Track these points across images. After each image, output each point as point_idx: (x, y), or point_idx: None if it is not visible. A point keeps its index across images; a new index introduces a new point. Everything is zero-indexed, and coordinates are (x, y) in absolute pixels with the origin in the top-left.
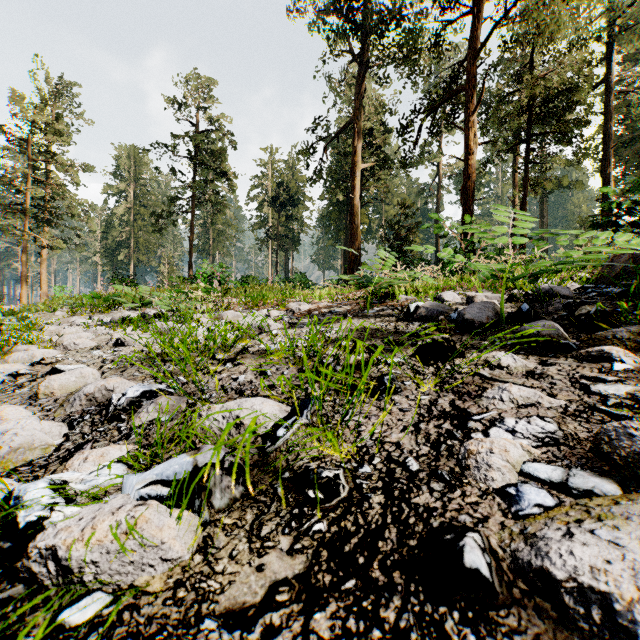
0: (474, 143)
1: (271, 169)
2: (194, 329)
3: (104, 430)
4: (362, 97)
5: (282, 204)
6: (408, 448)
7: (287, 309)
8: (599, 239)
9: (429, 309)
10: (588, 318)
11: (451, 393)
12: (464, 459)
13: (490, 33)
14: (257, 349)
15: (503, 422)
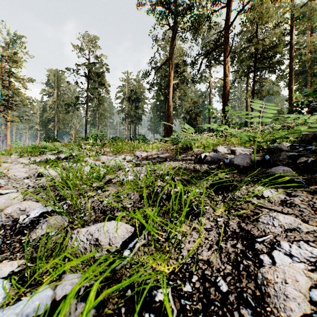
0: (228, 71)
1: (127, 83)
2: (83, 167)
3: (10, 242)
4: (173, 47)
5: (133, 100)
6: (216, 266)
7: (135, 155)
8: (310, 120)
9: (212, 157)
10: (306, 165)
11: (236, 216)
12: (263, 285)
13: (236, 17)
14: (117, 180)
15: (280, 246)
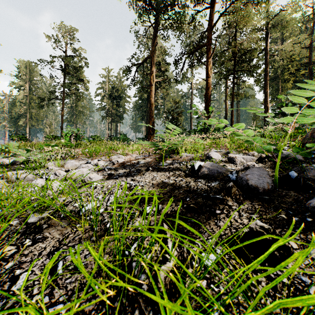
0: (210, 72)
1: (108, 79)
2: (36, 178)
3: None
4: (155, 45)
5: (114, 98)
6: None
7: (110, 160)
8: None
9: (210, 169)
10: None
11: None
12: None
13: (218, 18)
14: (71, 209)
15: None
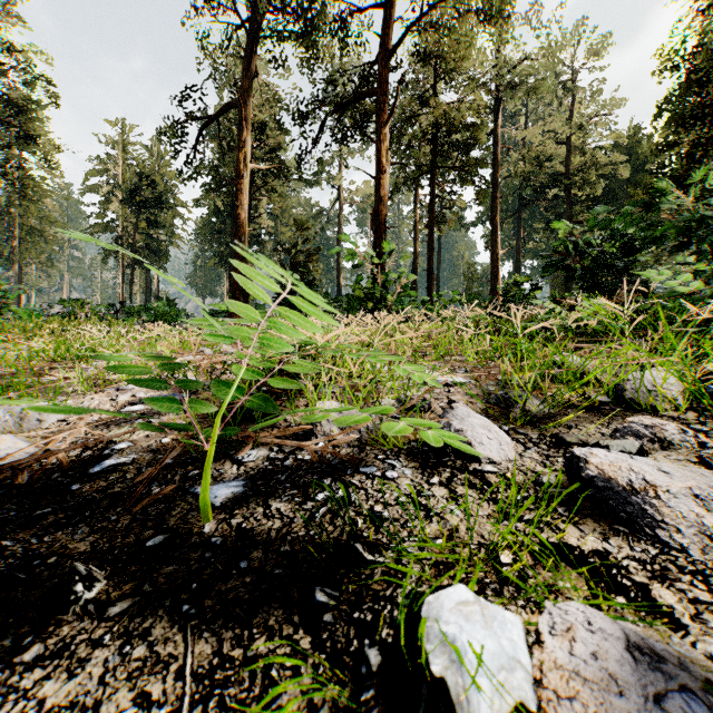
0: (387, 160)
1: (123, 152)
2: None
3: None
4: (251, 76)
5: (139, 203)
6: None
7: None
8: None
9: None
10: None
11: None
12: None
13: (404, 34)
14: None
15: None
